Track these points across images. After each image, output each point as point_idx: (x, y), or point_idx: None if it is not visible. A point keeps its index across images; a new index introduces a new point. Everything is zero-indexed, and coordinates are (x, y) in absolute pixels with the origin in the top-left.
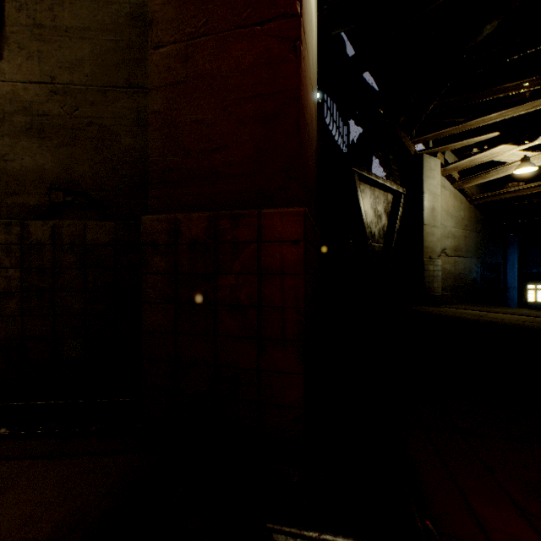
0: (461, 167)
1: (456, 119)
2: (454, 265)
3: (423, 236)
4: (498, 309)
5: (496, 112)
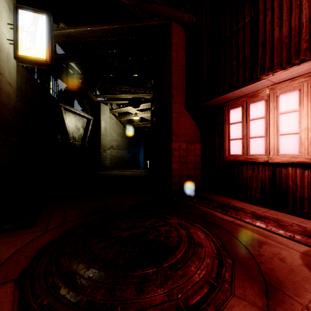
0: (118, 112)
1: (114, 92)
2: (117, 153)
3: (101, 140)
4: (126, 170)
5: (124, 94)
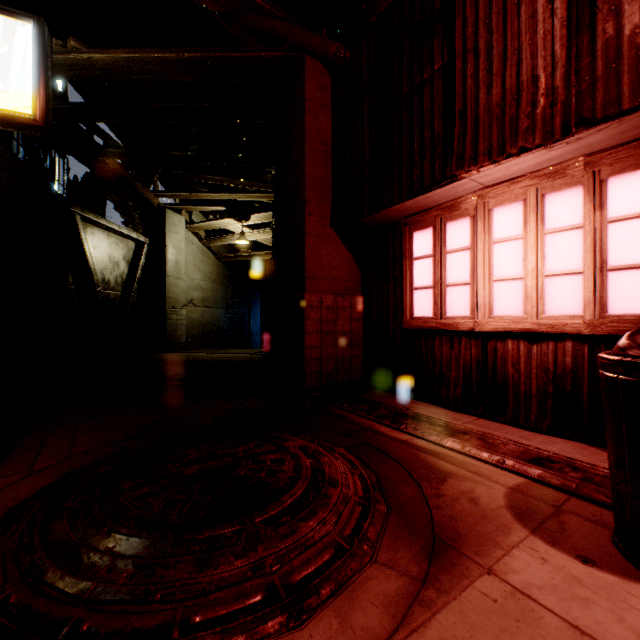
0: (204, 228)
1: (195, 186)
2: (203, 315)
3: (167, 287)
4: (222, 351)
5: (217, 192)
